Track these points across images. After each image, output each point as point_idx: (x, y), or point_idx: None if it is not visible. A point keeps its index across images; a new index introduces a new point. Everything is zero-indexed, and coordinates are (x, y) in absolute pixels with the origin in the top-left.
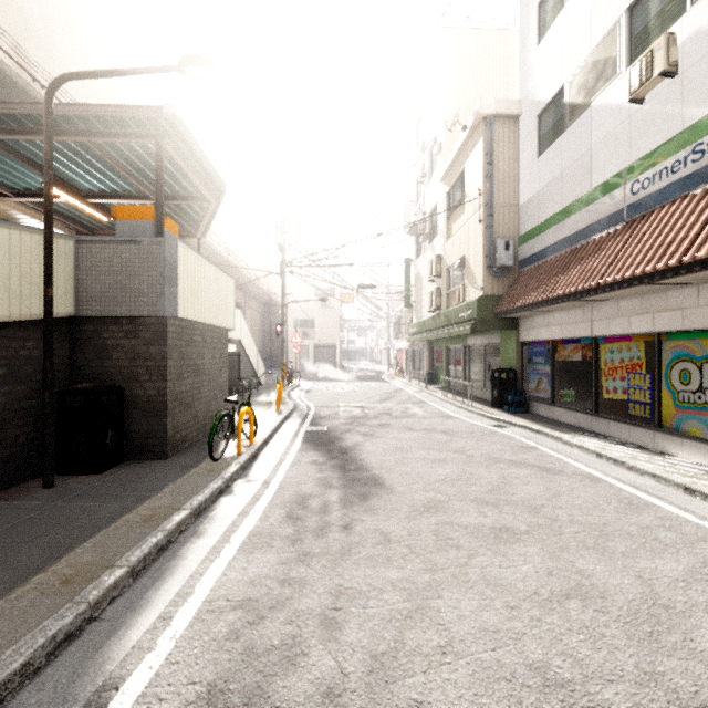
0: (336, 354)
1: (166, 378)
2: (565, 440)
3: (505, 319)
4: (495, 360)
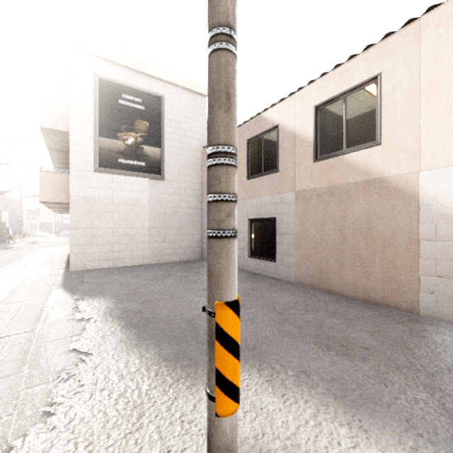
0: (53, 227)
1: None
2: None
3: None
4: None
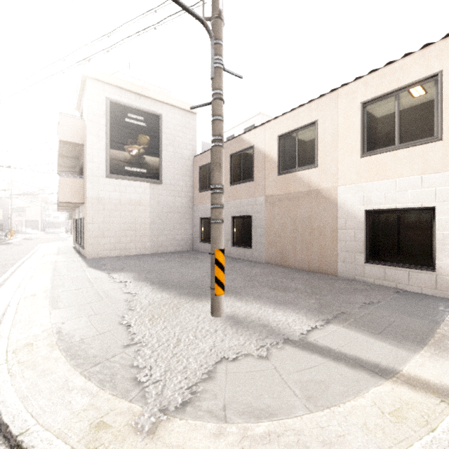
0: (39, 224)
1: None
2: None
3: None
4: None
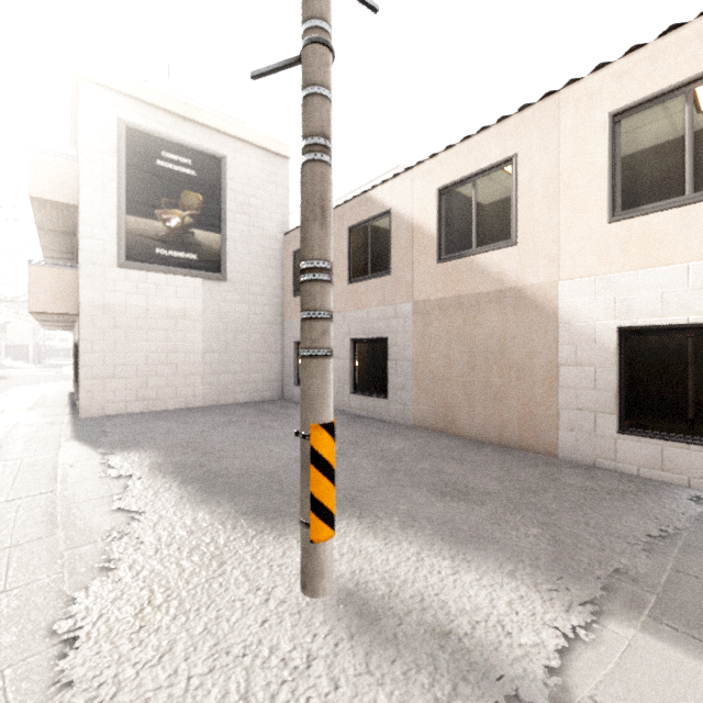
0: (30, 352)
1: None
2: None
3: None
4: None
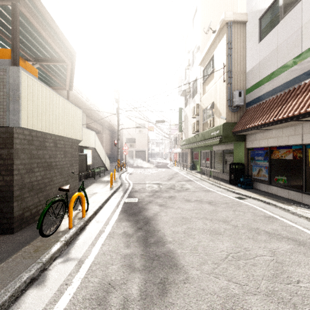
0: (146, 155)
1: (12, 173)
2: (293, 211)
3: (238, 135)
4: (229, 158)
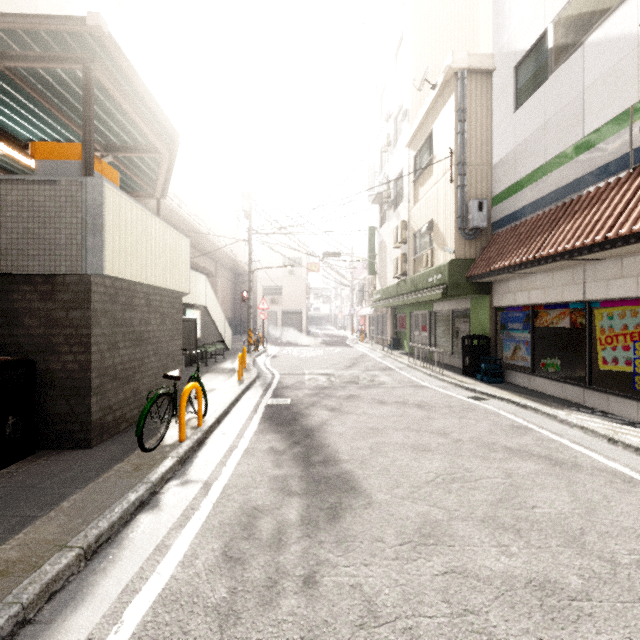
0: (303, 320)
1: (90, 349)
2: (562, 419)
3: (477, 283)
4: (463, 326)
